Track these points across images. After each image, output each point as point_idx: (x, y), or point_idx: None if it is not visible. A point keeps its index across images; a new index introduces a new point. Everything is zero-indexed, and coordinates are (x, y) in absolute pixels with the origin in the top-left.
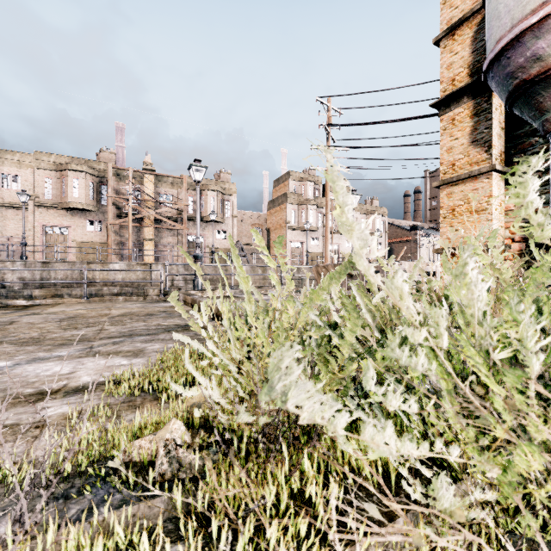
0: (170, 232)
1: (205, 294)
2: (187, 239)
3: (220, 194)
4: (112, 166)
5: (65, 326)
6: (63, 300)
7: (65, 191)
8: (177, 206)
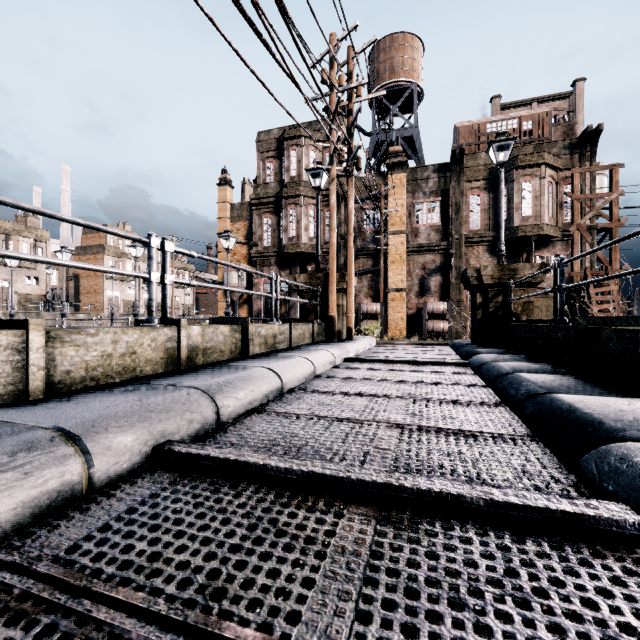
0: None
1: None
2: None
3: (34, 240)
4: None
5: None
6: None
7: None
8: None
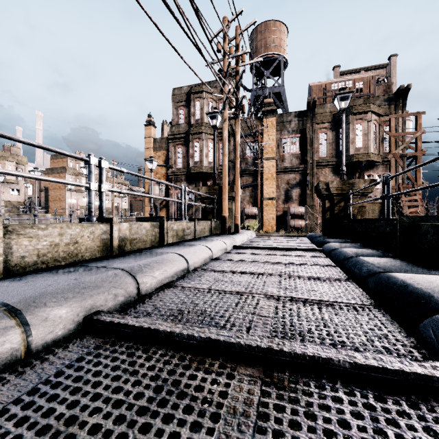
0: None
1: None
2: None
3: (16, 164)
4: None
5: None
6: None
7: None
8: None
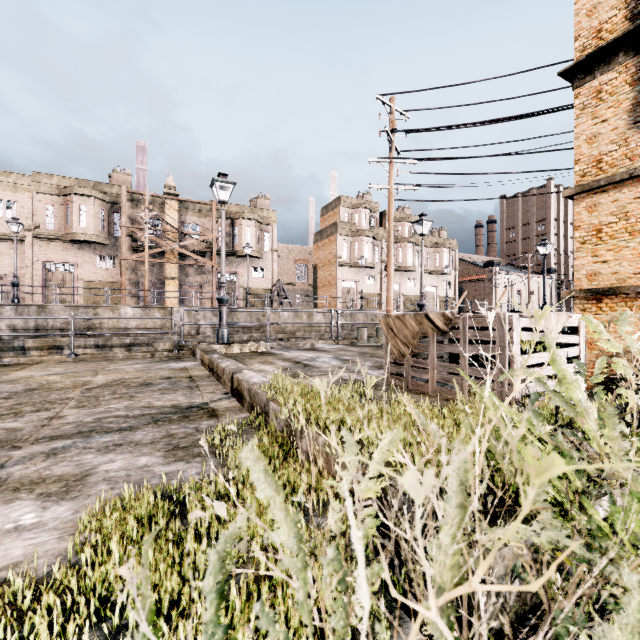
0: (197, 269)
1: (231, 349)
2: (217, 278)
3: (257, 223)
4: (126, 190)
5: (3, 409)
6: (42, 359)
7: (70, 220)
8: (205, 237)
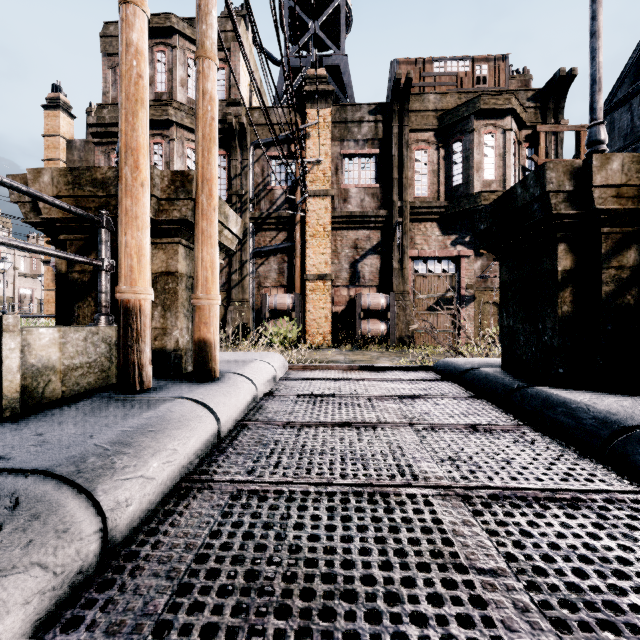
0: None
1: None
2: None
3: None
4: None
5: None
6: None
7: None
8: None
